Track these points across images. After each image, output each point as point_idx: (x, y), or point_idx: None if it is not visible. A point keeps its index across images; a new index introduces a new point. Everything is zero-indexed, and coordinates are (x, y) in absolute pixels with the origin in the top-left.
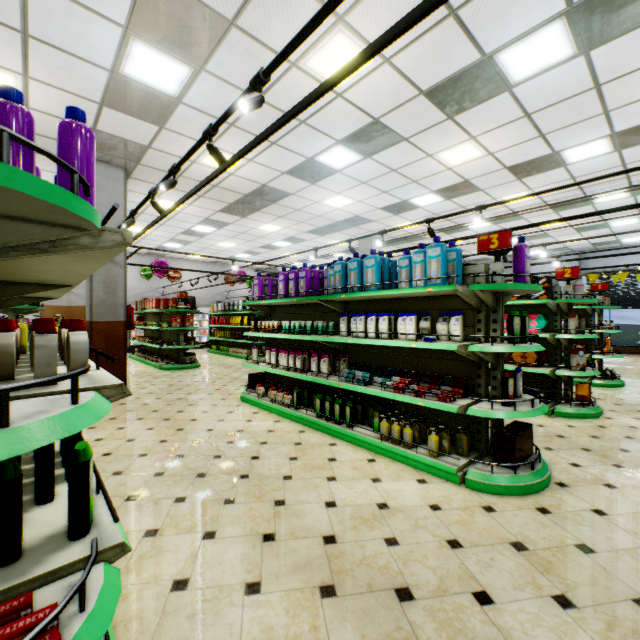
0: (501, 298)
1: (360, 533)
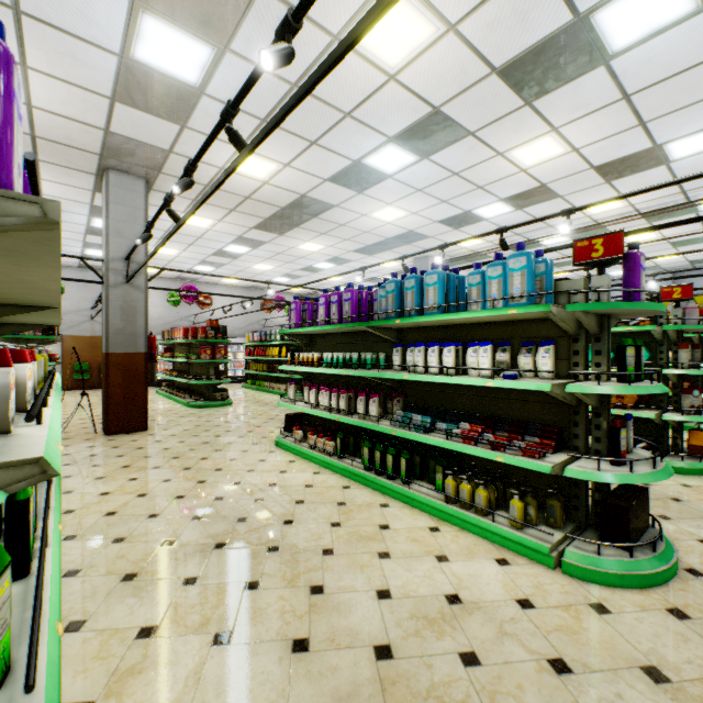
0: (607, 322)
1: (425, 643)
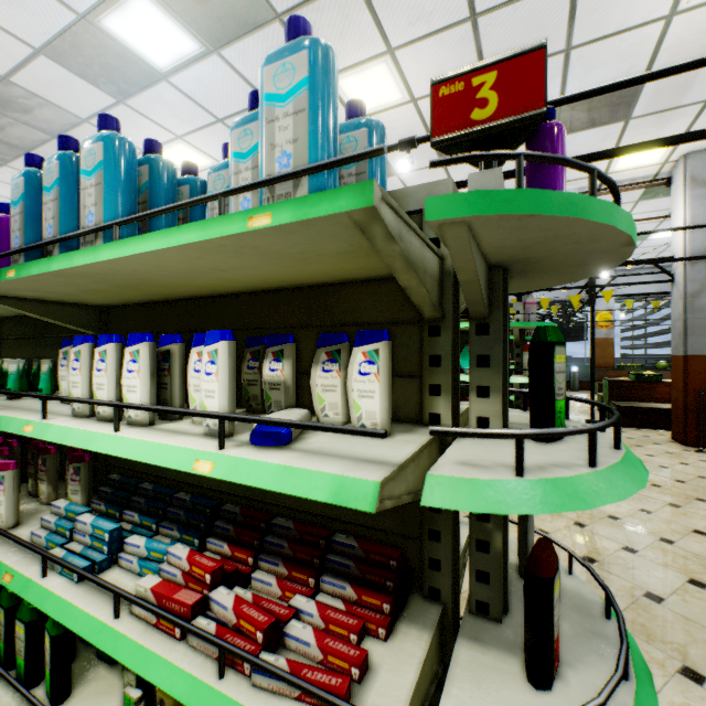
0: (502, 287)
1: None
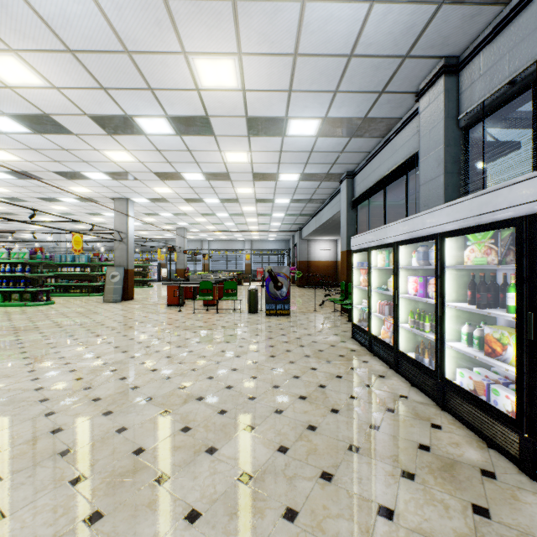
0: (98, 265)
1: (70, 299)
